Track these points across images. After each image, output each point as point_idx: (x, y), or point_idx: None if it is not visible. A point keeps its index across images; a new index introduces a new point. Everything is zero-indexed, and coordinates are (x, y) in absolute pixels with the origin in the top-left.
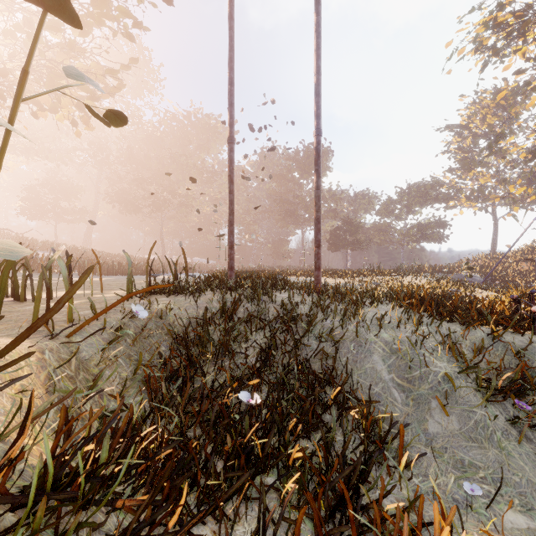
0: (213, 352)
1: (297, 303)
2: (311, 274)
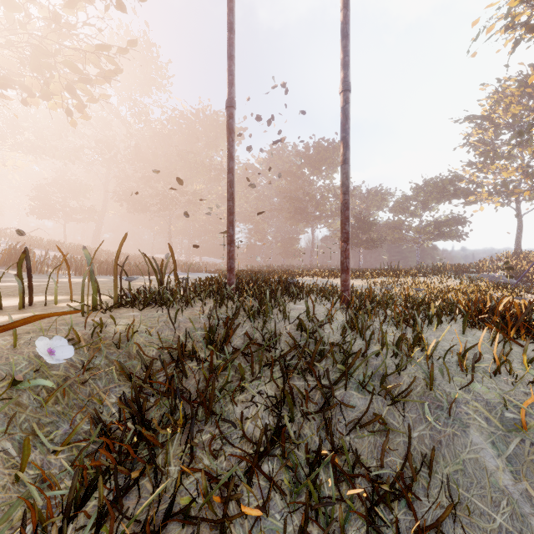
0: (180, 425)
1: (323, 323)
2: (325, 274)
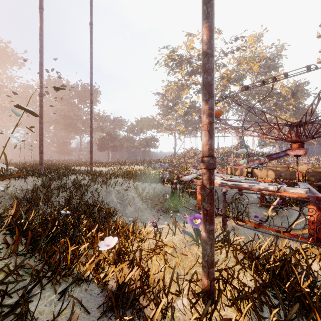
0: (43, 201)
1: (82, 179)
2: (87, 165)
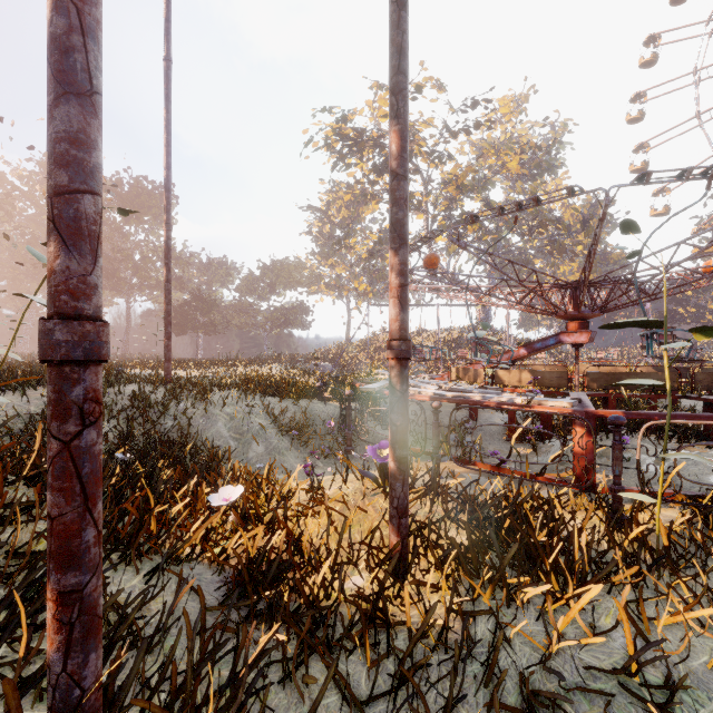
0: None
1: (151, 392)
2: (150, 366)
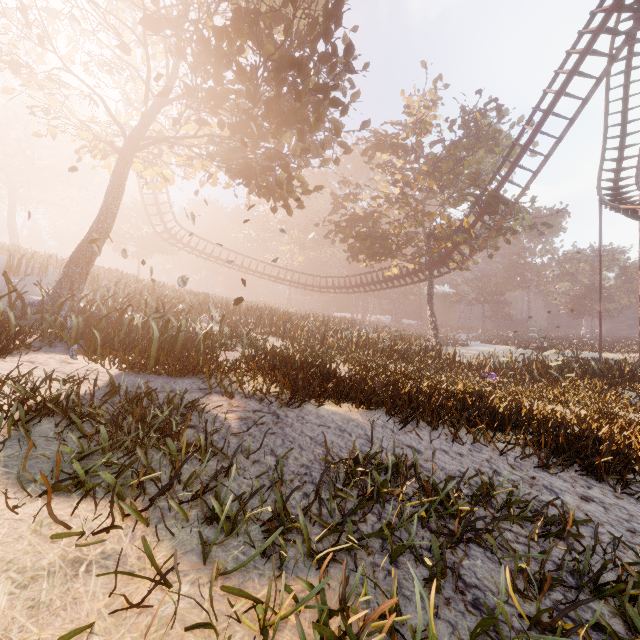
0: None
1: None
2: (588, 349)
